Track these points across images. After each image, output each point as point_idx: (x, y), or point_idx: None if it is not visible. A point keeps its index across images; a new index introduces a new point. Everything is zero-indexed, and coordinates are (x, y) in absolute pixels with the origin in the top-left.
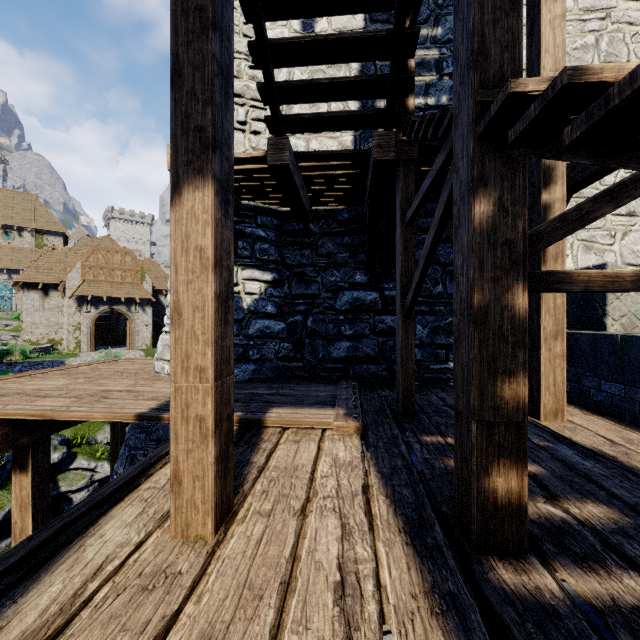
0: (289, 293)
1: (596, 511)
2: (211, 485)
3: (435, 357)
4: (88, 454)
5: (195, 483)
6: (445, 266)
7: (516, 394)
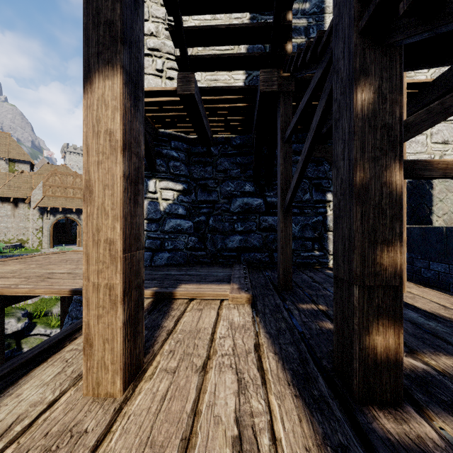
0: (195, 199)
1: (449, 362)
2: (120, 347)
3: (304, 247)
4: (45, 323)
5: (105, 345)
6: (311, 180)
7: (393, 261)
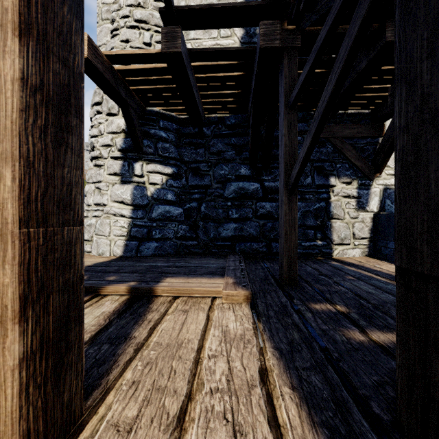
0: (186, 184)
1: None
2: (11, 406)
3: (306, 236)
4: None
5: None
6: (313, 162)
7: None
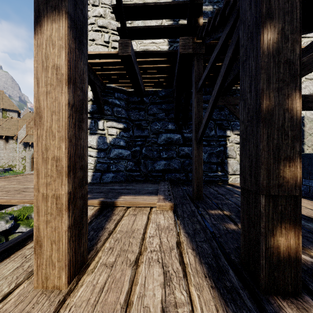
0: (132, 135)
1: None
2: (65, 247)
3: (211, 169)
4: (26, 224)
5: (52, 246)
6: (216, 121)
7: (294, 175)
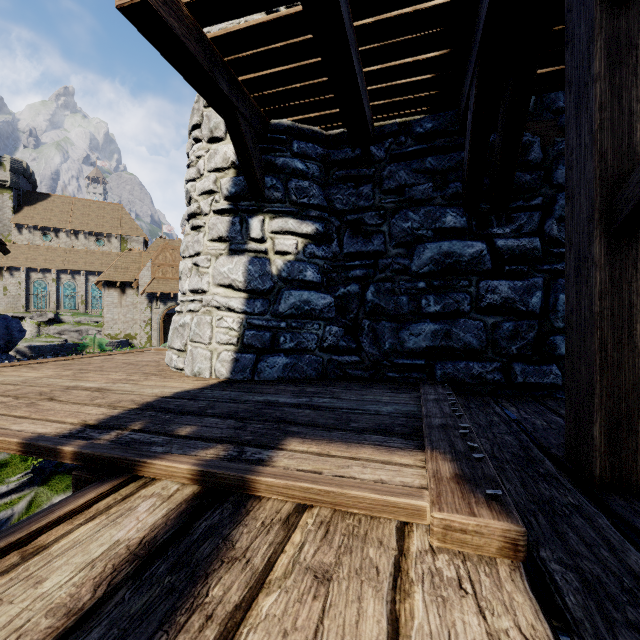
0: (339, 252)
1: None
2: None
3: None
4: None
5: None
6: None
7: None
